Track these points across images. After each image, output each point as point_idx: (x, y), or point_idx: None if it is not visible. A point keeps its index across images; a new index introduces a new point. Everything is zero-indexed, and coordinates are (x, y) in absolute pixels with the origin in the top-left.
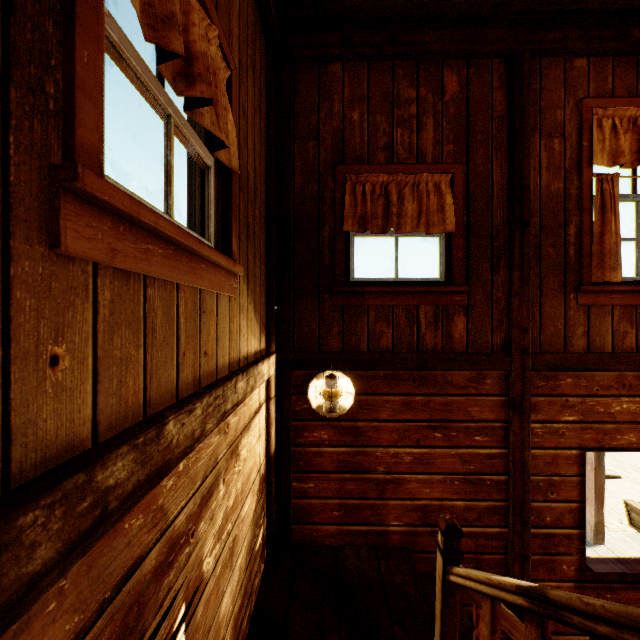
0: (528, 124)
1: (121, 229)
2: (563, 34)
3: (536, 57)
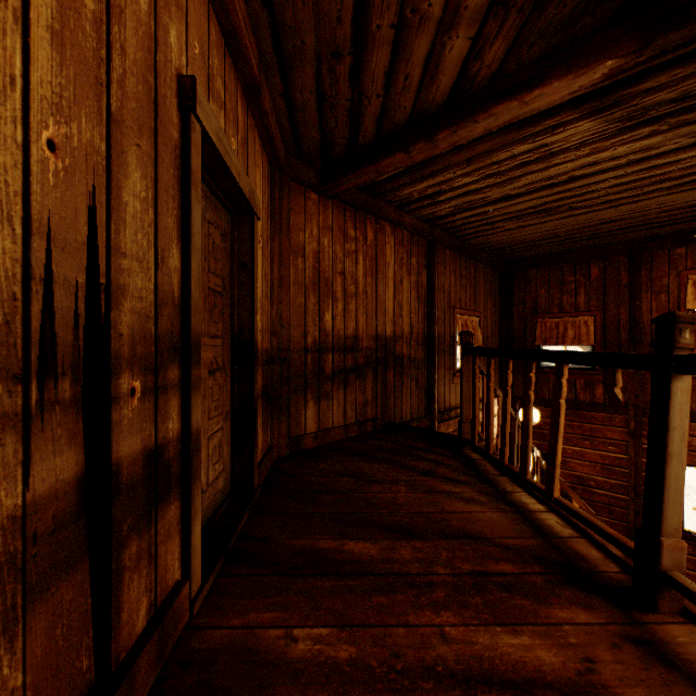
0: (638, 290)
1: (458, 377)
2: (660, 242)
3: (648, 252)
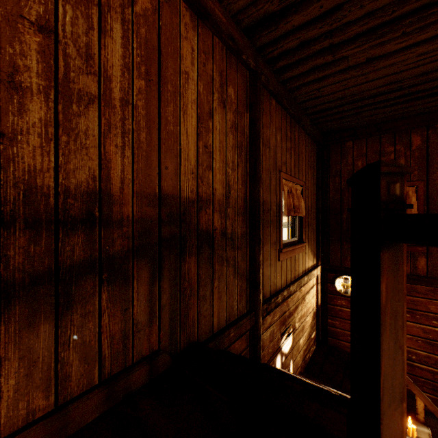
0: None
1: (284, 253)
2: None
3: None
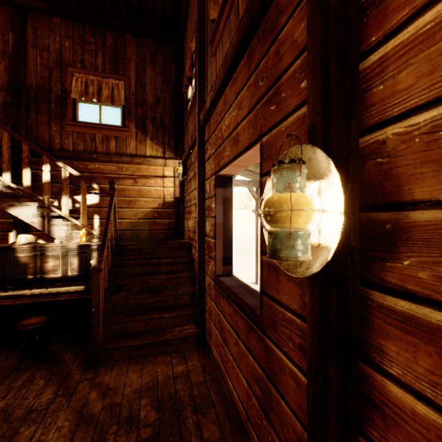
0: None
1: (76, 127)
2: None
3: None
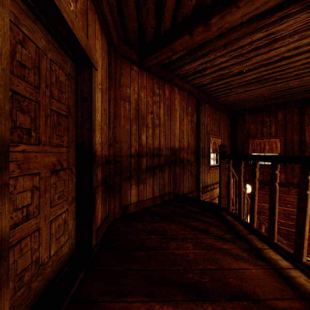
0: (304, 125)
1: (211, 170)
2: None
3: (309, 105)
